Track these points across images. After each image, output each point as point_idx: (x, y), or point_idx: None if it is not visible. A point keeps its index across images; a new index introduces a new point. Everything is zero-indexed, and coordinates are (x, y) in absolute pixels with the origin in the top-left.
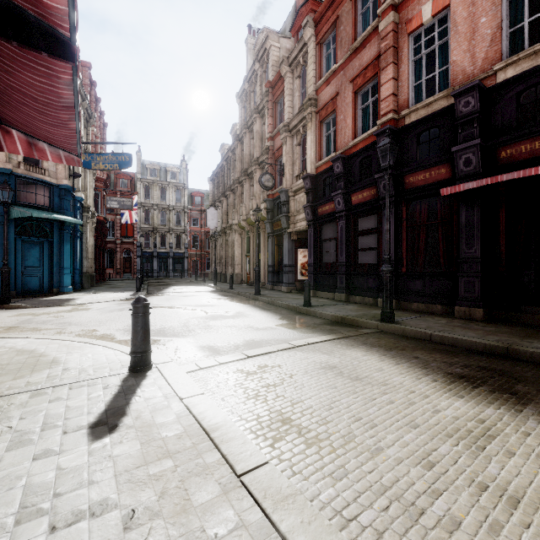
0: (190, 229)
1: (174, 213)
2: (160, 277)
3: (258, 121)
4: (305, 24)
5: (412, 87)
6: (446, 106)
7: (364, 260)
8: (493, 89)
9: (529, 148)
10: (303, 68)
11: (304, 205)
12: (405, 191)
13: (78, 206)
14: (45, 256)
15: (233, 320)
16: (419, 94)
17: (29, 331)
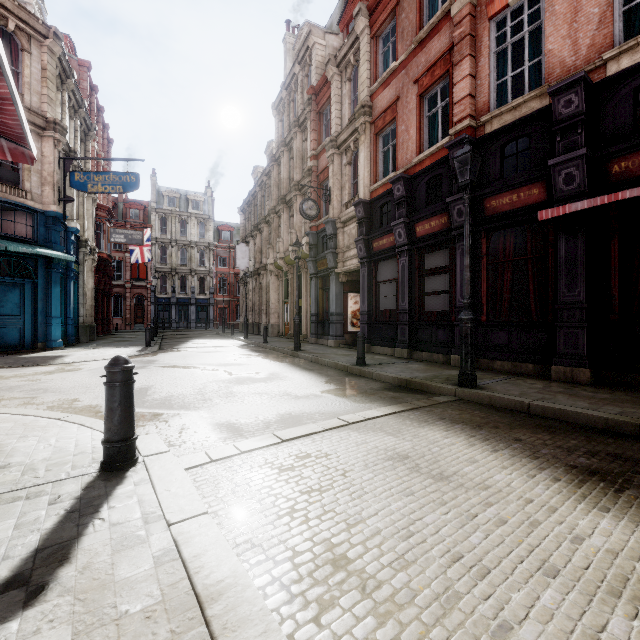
0: (216, 270)
1: (196, 250)
2: (180, 328)
3: (299, 137)
4: (357, 12)
5: (494, 86)
6: (540, 109)
7: (432, 306)
8: (602, 85)
9: None
10: (354, 69)
11: (355, 238)
12: (485, 219)
13: (72, 239)
14: (28, 302)
15: (264, 384)
16: (503, 95)
17: None
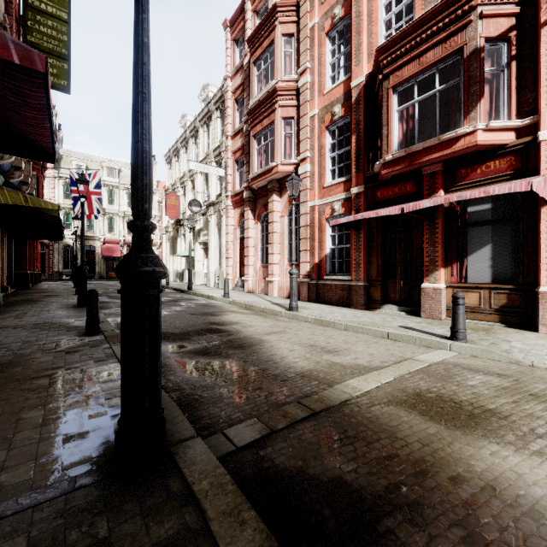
0: None
1: None
2: None
3: None
4: None
5: None
6: None
7: None
8: None
9: None
10: None
11: None
12: None
13: None
14: None
15: None
16: None
17: None
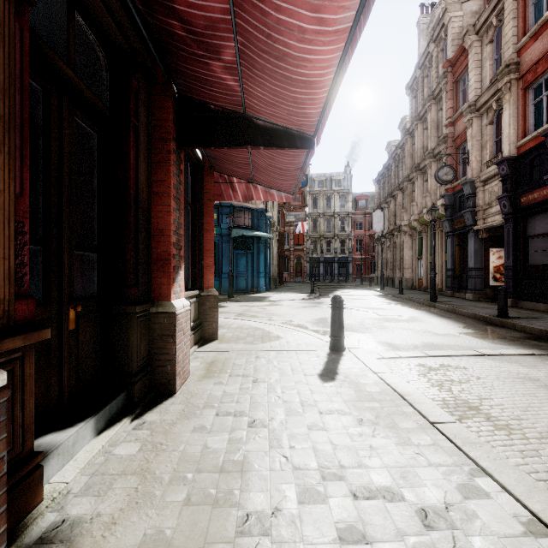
0: (354, 233)
1: (338, 219)
2: (326, 280)
3: (433, 109)
4: None
5: None
6: None
7: None
8: None
9: None
10: (496, 29)
11: (498, 196)
12: None
13: (268, 223)
14: (249, 264)
15: (407, 323)
16: None
17: (251, 317)
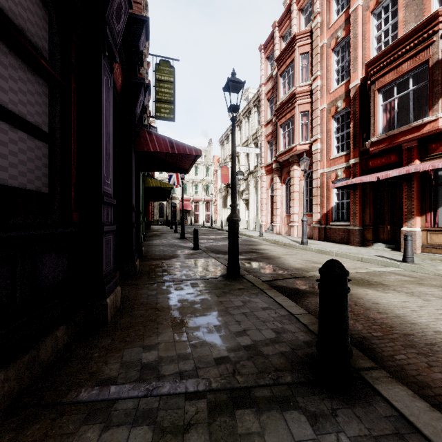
0: None
1: None
2: None
3: None
4: None
5: None
6: None
7: None
8: None
9: None
10: None
11: None
12: None
13: None
14: None
15: None
16: None
17: None
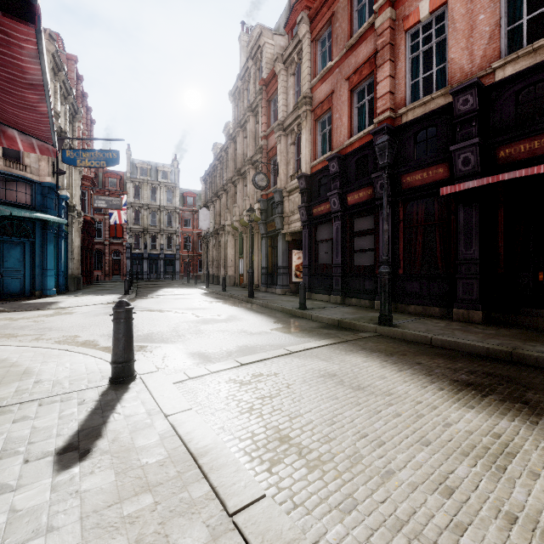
0: (181, 230)
1: (165, 213)
2: (151, 279)
3: (252, 120)
4: (300, 20)
5: (409, 85)
6: (444, 105)
7: (360, 261)
8: (491, 88)
9: (528, 148)
10: (297, 66)
11: (298, 205)
12: (402, 192)
13: (63, 205)
14: (27, 257)
15: (225, 324)
16: (416, 92)
17: (3, 337)
